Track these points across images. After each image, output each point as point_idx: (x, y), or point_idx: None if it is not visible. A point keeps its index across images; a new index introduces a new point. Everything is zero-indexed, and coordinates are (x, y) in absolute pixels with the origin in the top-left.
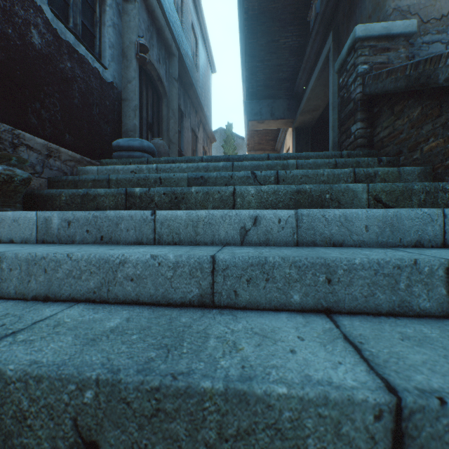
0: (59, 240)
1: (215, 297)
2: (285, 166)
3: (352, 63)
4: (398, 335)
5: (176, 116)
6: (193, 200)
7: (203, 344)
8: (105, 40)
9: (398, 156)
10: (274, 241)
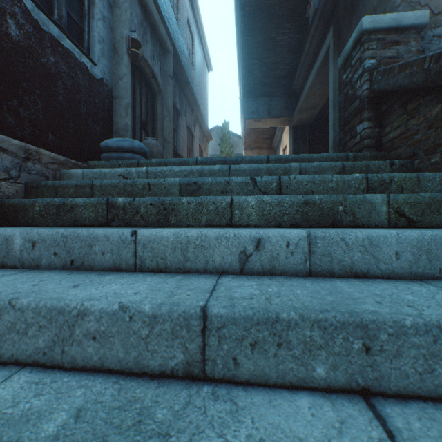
0: (22, 264)
1: (207, 366)
2: (287, 170)
3: (358, 58)
4: None
5: (171, 114)
6: (184, 211)
7: None
8: (94, 34)
9: (411, 159)
10: (281, 269)
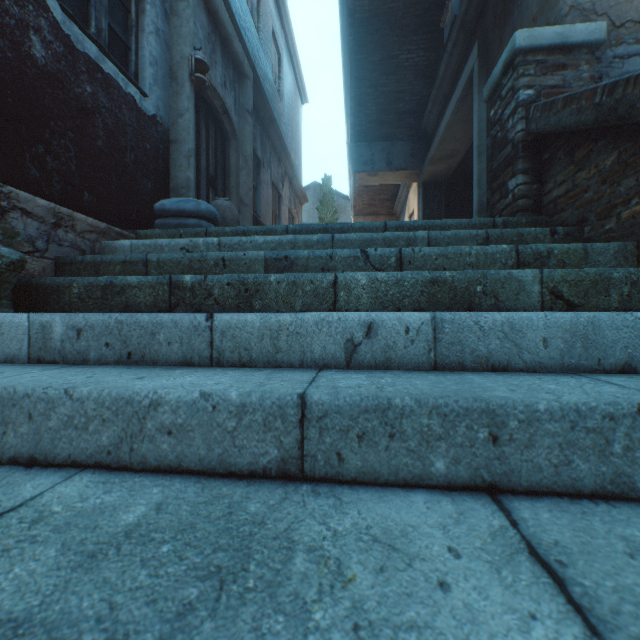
0: (64, 358)
1: (306, 463)
2: (412, 240)
3: (510, 87)
4: (623, 545)
5: (250, 165)
6: (272, 294)
7: (284, 568)
8: (144, 53)
9: (580, 226)
10: (399, 362)
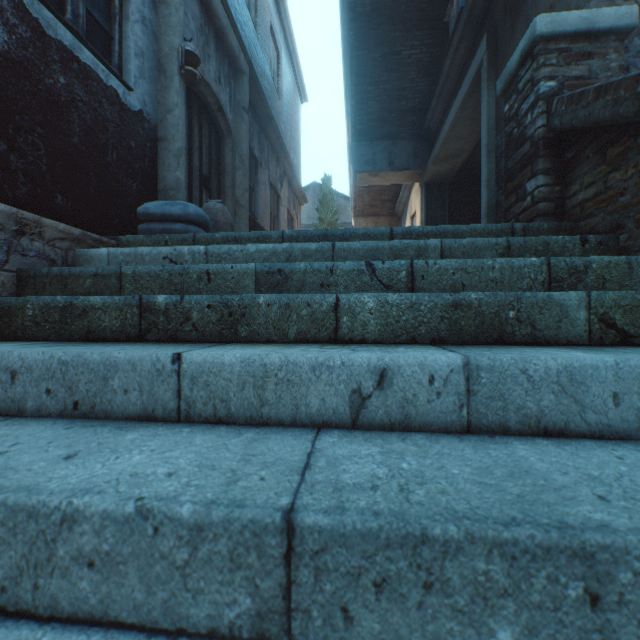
0: None
1: (294, 622)
2: (422, 250)
3: (528, 78)
4: None
5: (246, 165)
6: (261, 318)
7: None
8: (129, 43)
9: (614, 234)
10: (421, 421)
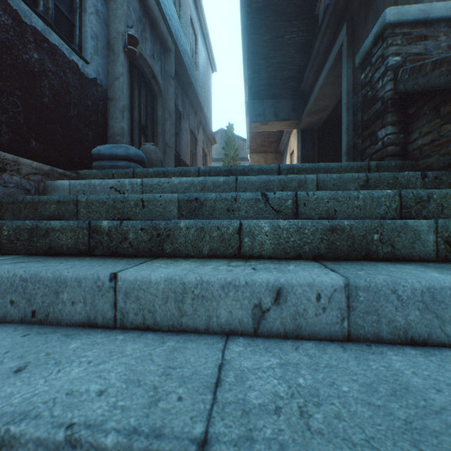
0: None
1: None
2: (303, 182)
3: (379, 55)
4: None
5: (173, 117)
6: (182, 238)
7: None
8: (86, 29)
9: (446, 170)
10: (310, 330)
